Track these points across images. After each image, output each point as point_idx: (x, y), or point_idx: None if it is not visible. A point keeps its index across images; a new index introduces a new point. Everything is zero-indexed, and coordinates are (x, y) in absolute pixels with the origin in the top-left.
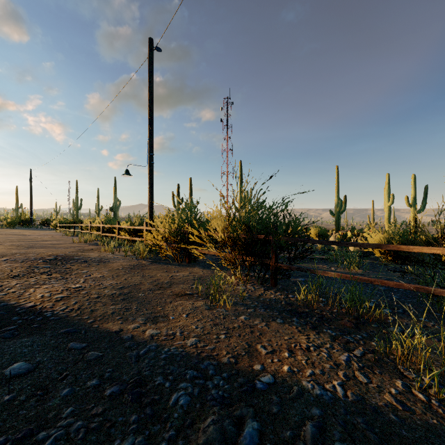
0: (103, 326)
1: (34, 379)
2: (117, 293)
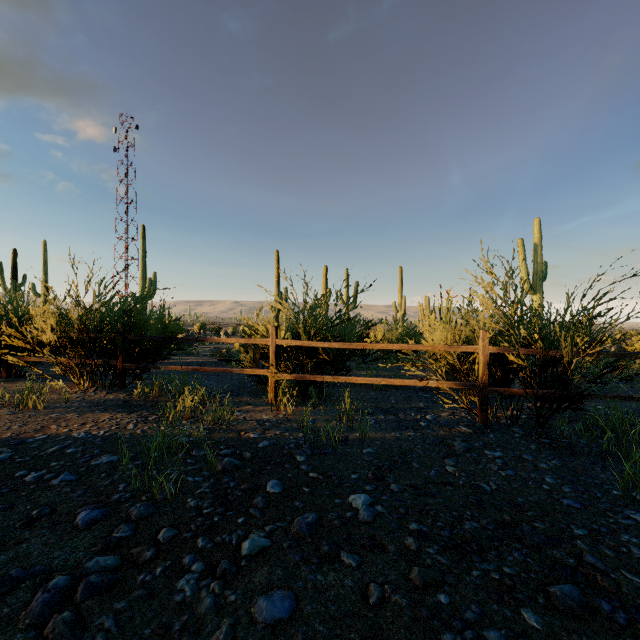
0: None
1: None
2: None
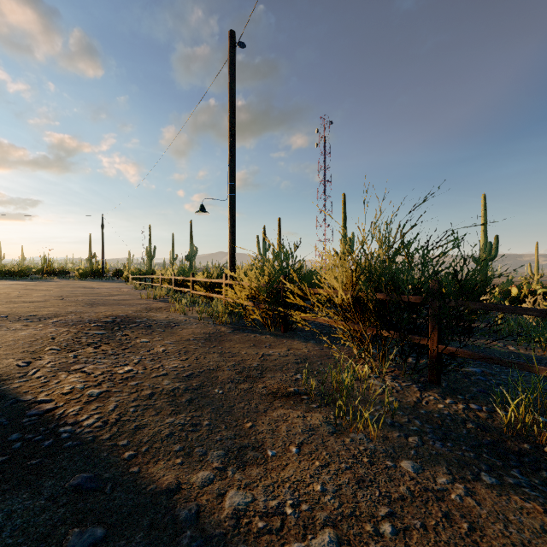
0: (147, 470)
1: None
2: (181, 387)
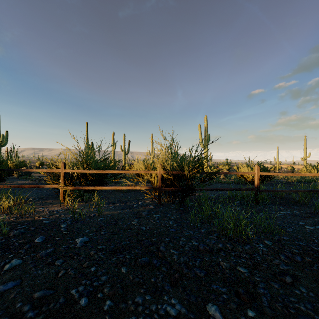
0: None
1: None
2: None
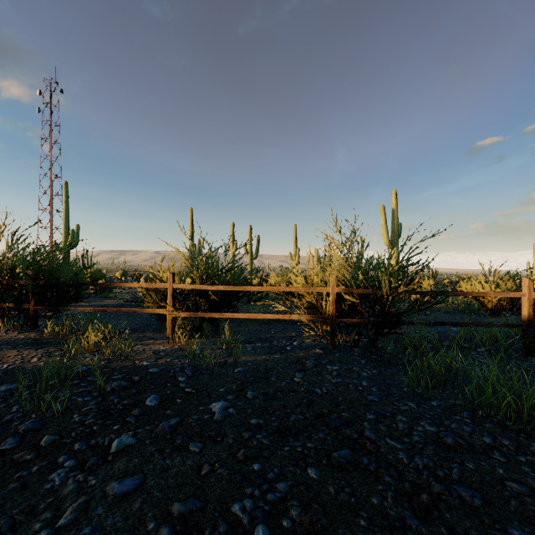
0: None
1: None
2: None
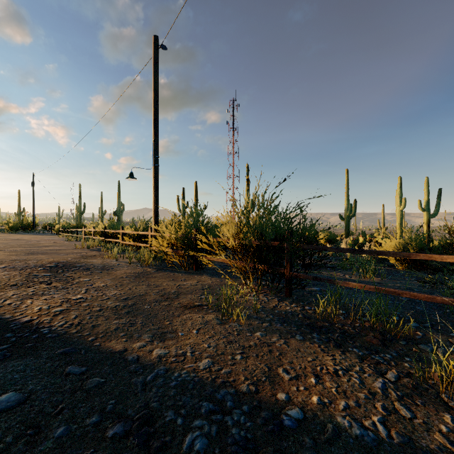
0: (105, 345)
1: (24, 414)
2: (120, 305)
